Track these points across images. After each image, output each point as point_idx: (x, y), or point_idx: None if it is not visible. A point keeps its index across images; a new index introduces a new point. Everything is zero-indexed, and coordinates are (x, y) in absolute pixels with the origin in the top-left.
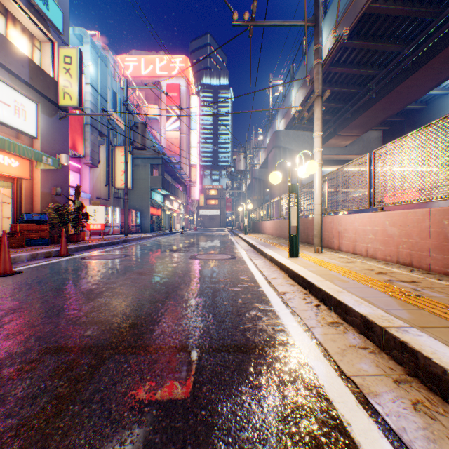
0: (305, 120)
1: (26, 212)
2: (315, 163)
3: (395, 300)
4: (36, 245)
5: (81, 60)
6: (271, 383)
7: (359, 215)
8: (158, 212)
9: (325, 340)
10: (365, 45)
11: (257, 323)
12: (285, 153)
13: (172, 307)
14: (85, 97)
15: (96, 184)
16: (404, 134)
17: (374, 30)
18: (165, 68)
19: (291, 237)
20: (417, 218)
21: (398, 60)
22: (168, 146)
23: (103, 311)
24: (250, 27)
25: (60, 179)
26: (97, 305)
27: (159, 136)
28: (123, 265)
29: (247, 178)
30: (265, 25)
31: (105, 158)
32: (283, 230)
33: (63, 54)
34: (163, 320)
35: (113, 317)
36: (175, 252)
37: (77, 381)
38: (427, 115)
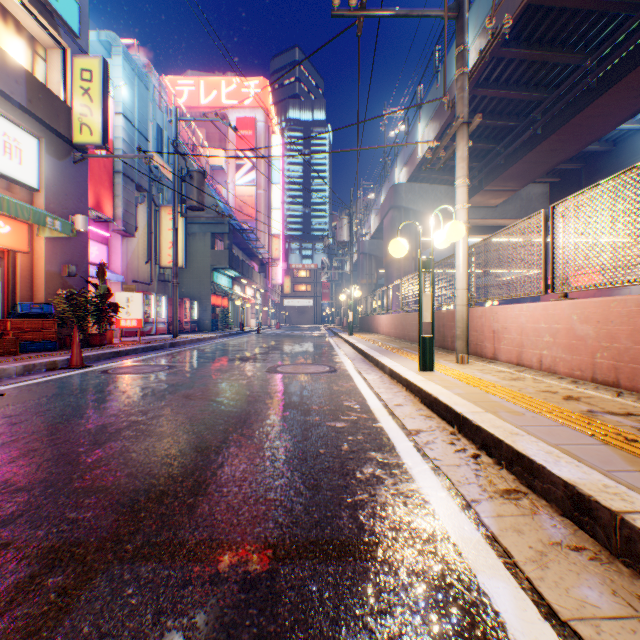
0: (441, 162)
1: (20, 302)
2: (460, 224)
3: (615, 451)
4: (36, 351)
5: (107, 76)
6: (414, 639)
7: (528, 305)
8: (223, 303)
9: (503, 530)
10: (527, 54)
11: (376, 492)
12: (407, 216)
13: (231, 459)
14: (116, 134)
15: (132, 261)
16: (581, 188)
17: (542, 32)
18: (235, 95)
19: (423, 340)
20: (628, 310)
21: (576, 77)
22: (238, 207)
23: (114, 466)
24: (359, 20)
25: (75, 252)
26: (107, 455)
27: (226, 193)
28: (164, 383)
29: (352, 253)
30: (382, 16)
31: (145, 223)
32: (406, 328)
33: (79, 66)
34: (214, 486)
35: (128, 479)
36: (245, 361)
37: (25, 633)
38: (616, 160)
